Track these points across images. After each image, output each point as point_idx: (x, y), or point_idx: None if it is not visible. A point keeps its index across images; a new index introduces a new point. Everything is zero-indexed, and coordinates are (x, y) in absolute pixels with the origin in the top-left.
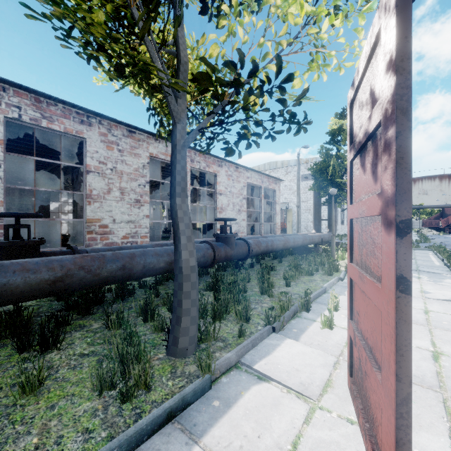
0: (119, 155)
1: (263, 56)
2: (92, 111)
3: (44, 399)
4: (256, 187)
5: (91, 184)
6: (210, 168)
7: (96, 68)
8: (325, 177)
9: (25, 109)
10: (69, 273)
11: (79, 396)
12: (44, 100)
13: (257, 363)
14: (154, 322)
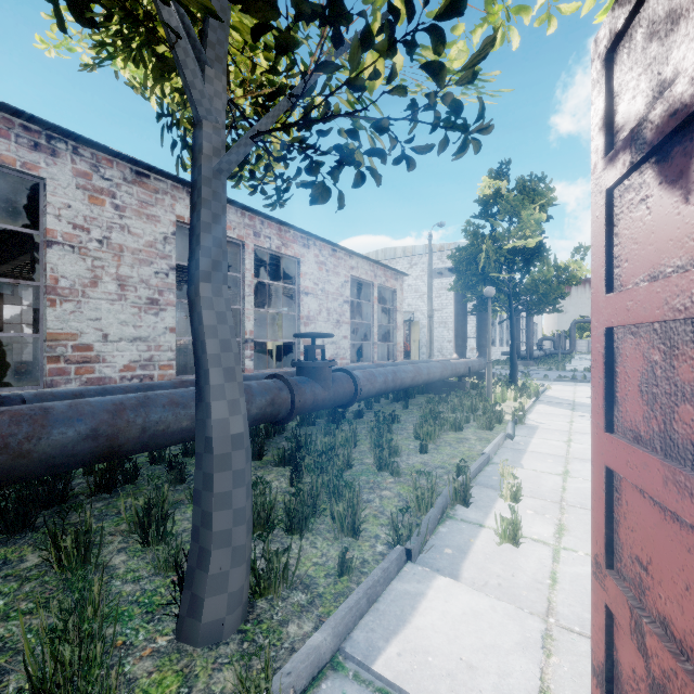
0: (116, 215)
1: None
2: (57, 127)
3: None
4: (365, 285)
5: (56, 268)
6: (288, 249)
7: None
8: (474, 269)
9: None
10: None
11: None
12: None
13: (381, 653)
14: (159, 550)
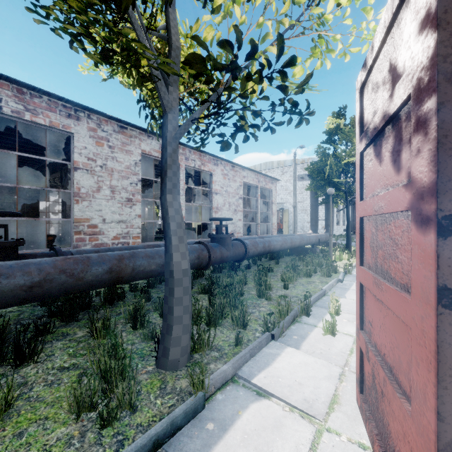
0: (109, 151)
1: (263, 38)
2: (80, 105)
3: (11, 424)
4: (253, 187)
5: (79, 182)
6: (205, 167)
7: (77, 49)
8: (322, 176)
9: (5, 100)
10: (48, 278)
11: (54, 420)
12: (27, 91)
13: (256, 376)
14: (144, 330)
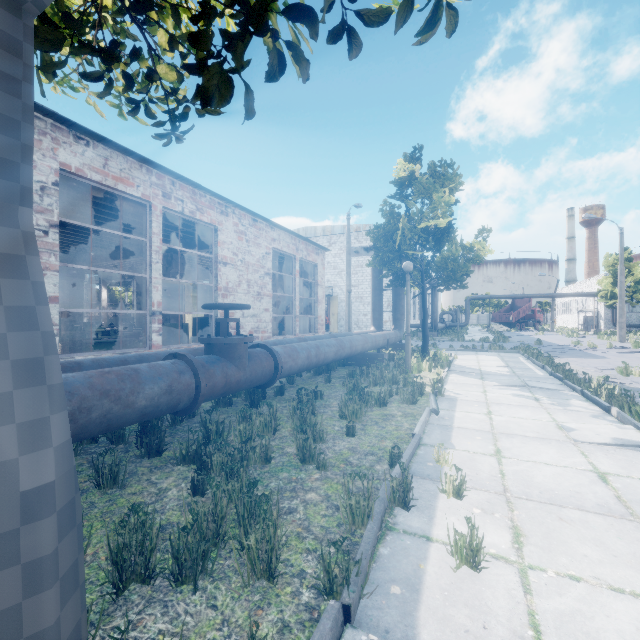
0: None
1: None
2: None
3: None
4: (287, 259)
5: None
6: (204, 215)
7: None
8: (391, 246)
9: None
10: None
11: None
12: None
13: None
14: None
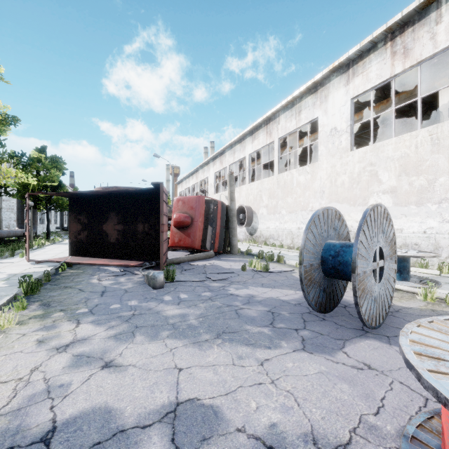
0: None
1: None
2: None
3: None
4: None
5: None
6: None
7: None
8: (27, 191)
9: None
10: None
11: None
12: None
13: None
14: None
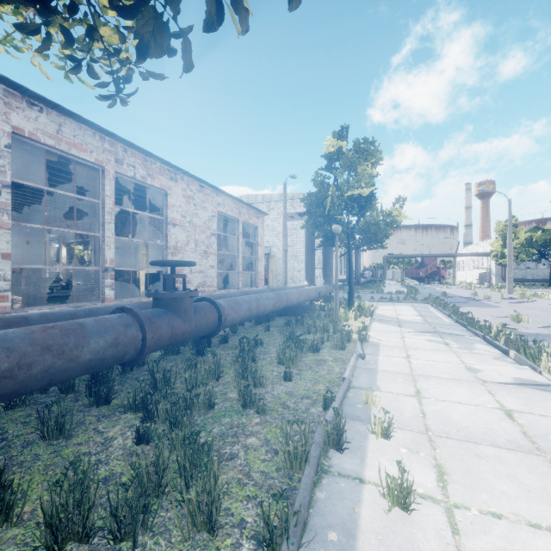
0: None
1: None
2: None
3: None
4: (231, 222)
5: None
6: (155, 180)
7: None
8: (321, 211)
9: None
10: None
11: None
12: None
13: None
14: None
